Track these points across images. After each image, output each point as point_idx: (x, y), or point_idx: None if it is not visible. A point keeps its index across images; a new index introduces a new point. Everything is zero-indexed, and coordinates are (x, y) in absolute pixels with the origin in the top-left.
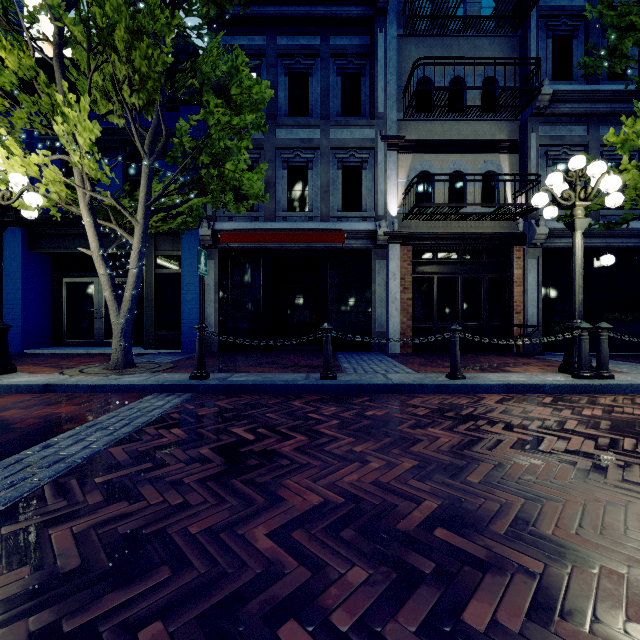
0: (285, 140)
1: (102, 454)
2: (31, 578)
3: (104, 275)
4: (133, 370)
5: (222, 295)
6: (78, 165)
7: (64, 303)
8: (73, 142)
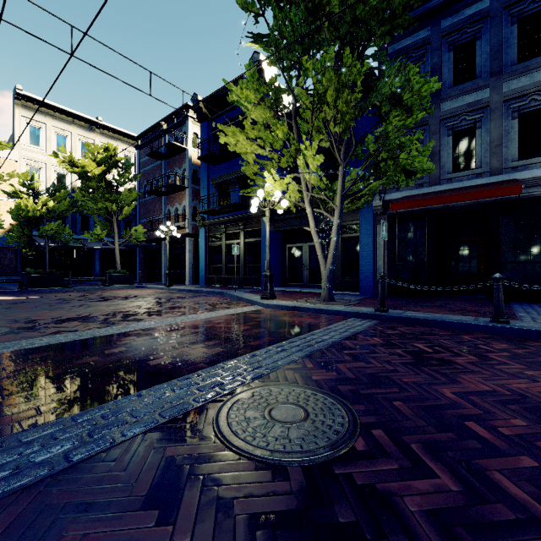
0: (449, 110)
1: (340, 342)
2: (338, 376)
3: (317, 243)
4: (334, 303)
5: (390, 251)
6: (307, 180)
7: (287, 260)
8: (305, 167)
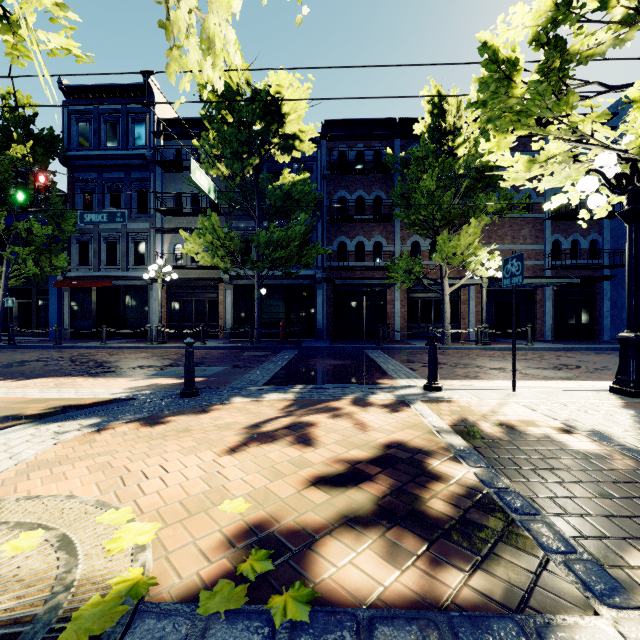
0: (104, 229)
1: None
2: None
3: None
4: None
5: (72, 309)
6: None
7: None
8: None
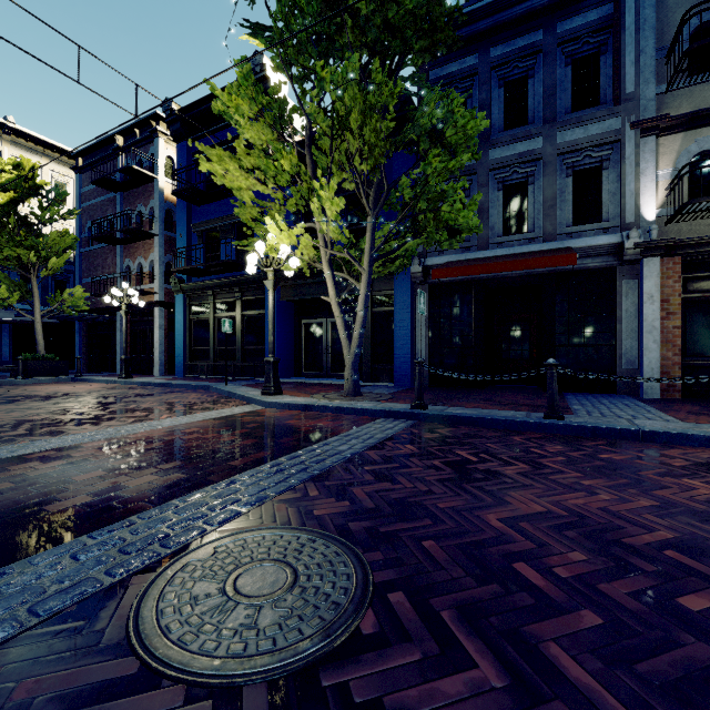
0: (500, 159)
1: (362, 454)
2: (352, 507)
3: (339, 318)
4: (361, 398)
5: (432, 330)
6: (325, 231)
7: (302, 341)
8: (321, 214)
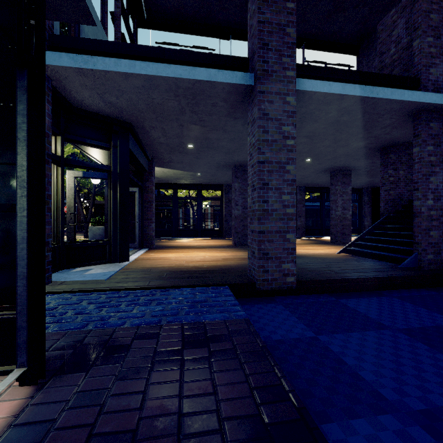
0: None
1: None
2: None
3: None
4: None
5: None
6: None
7: None
8: None
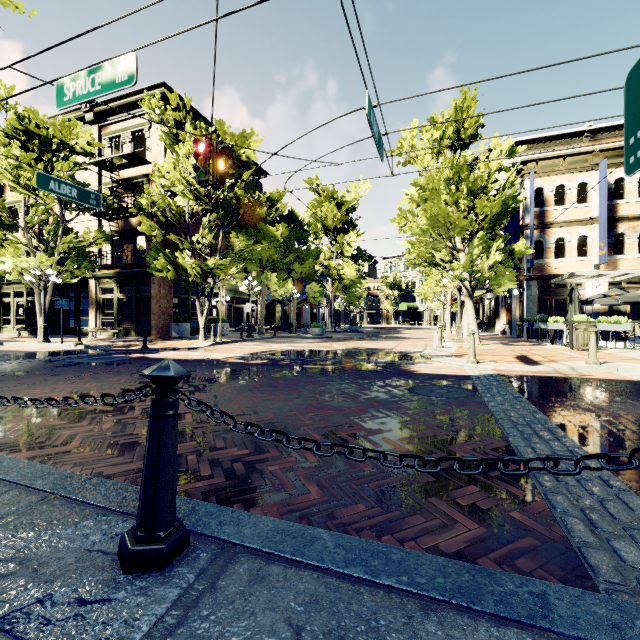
0: None
1: (504, 441)
2: (443, 405)
3: None
4: None
5: None
6: None
7: None
8: None
